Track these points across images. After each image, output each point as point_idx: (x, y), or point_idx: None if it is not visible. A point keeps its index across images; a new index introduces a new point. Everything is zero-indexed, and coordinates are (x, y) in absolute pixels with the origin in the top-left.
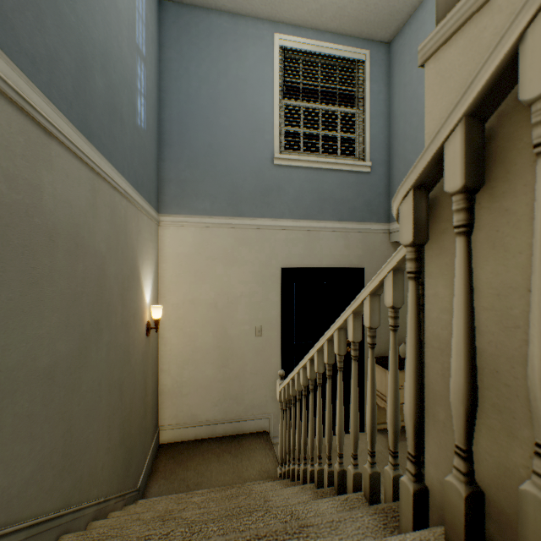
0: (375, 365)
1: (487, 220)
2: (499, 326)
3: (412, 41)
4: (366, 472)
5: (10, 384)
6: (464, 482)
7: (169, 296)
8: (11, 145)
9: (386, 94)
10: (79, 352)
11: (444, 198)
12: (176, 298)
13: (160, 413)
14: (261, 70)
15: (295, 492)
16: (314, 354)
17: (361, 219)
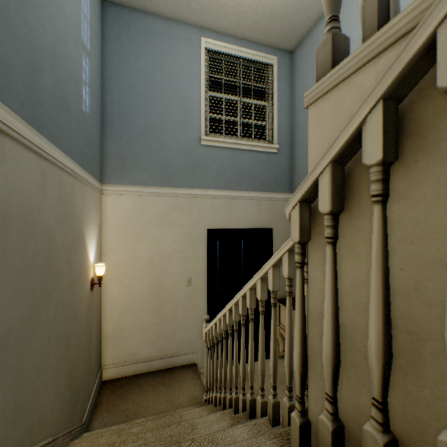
0: (281, 305)
1: (347, 231)
2: (354, 308)
3: (309, 53)
4: (270, 402)
5: None
6: (331, 419)
7: (111, 254)
8: None
9: (290, 92)
10: (29, 316)
11: None
12: (117, 256)
13: (103, 355)
14: (190, 66)
15: (217, 417)
16: (232, 306)
17: (270, 190)
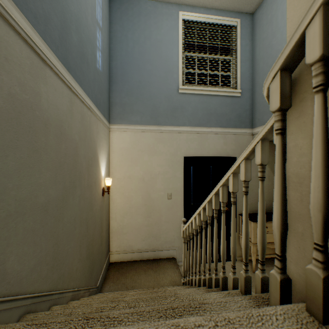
0: None
1: None
2: None
3: (268, 11)
4: (242, 276)
5: (21, 209)
6: (322, 268)
7: (115, 173)
8: (22, 65)
9: (251, 46)
10: (62, 197)
11: (302, 76)
12: (119, 175)
13: (110, 244)
14: (171, 35)
15: None
16: (206, 204)
17: (234, 126)
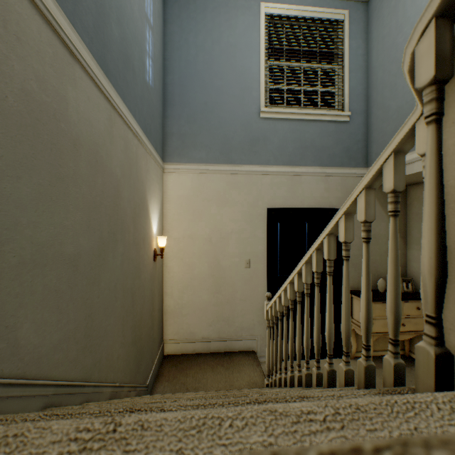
0: (354, 297)
1: None
2: None
3: None
4: (360, 366)
5: (40, 257)
6: None
7: (172, 231)
8: (41, 52)
9: (364, 49)
10: (98, 252)
11: None
12: (177, 233)
13: (164, 329)
14: (249, 36)
15: None
16: (302, 267)
17: (340, 164)
